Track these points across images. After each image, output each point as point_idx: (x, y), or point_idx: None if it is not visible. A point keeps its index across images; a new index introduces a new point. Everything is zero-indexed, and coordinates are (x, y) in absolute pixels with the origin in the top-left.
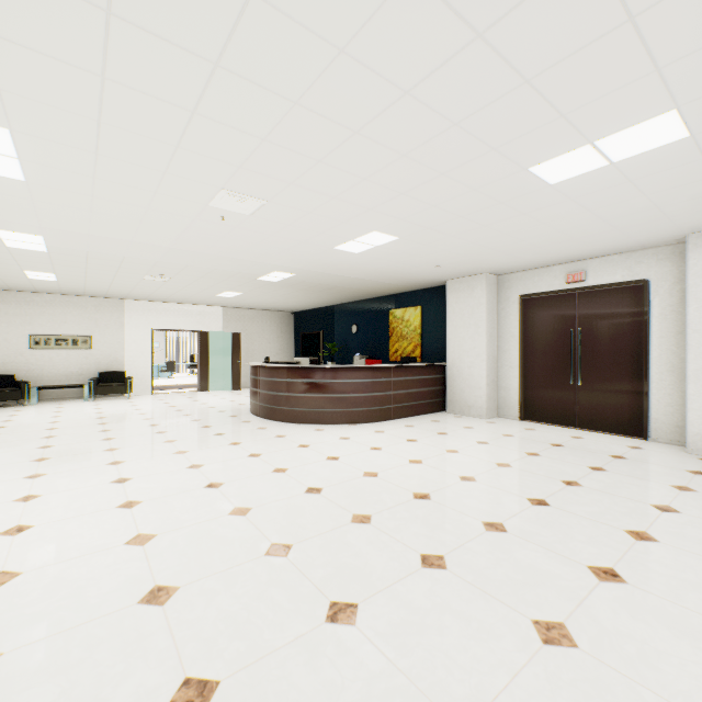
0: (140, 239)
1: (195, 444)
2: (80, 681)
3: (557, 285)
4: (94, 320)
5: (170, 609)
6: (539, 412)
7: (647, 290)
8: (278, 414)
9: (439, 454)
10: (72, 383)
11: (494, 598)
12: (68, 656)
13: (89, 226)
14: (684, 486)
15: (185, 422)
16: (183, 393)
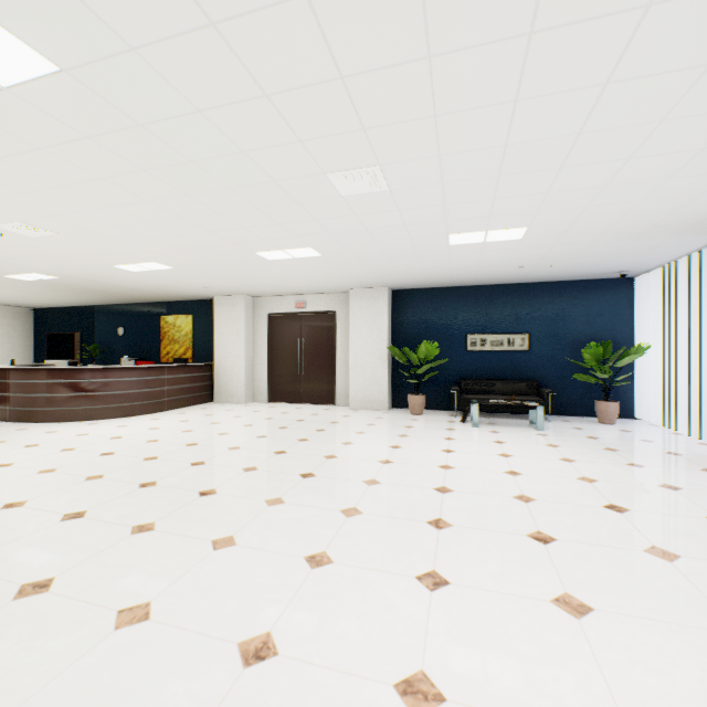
0: None
1: None
2: None
3: (291, 309)
4: None
5: (30, 506)
6: (280, 396)
7: (336, 317)
8: (39, 415)
9: (206, 425)
10: None
11: (228, 467)
12: None
13: None
14: (336, 421)
15: None
16: None
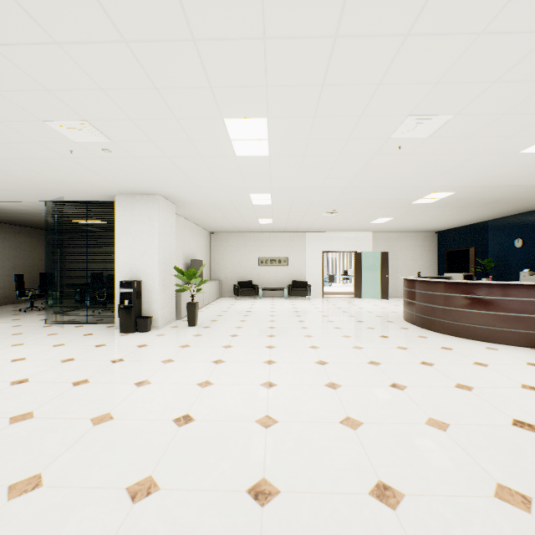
0: (326, 184)
1: (366, 342)
2: None
3: None
4: (289, 247)
5: (403, 519)
6: None
7: None
8: (436, 325)
9: None
10: (278, 287)
11: None
12: (325, 523)
13: (296, 180)
14: None
15: (352, 322)
16: (343, 298)
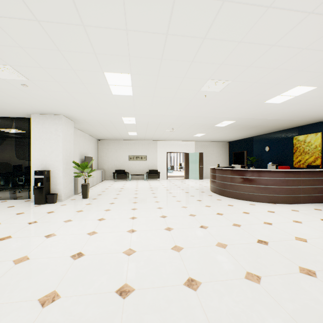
0: (167, 113)
1: (189, 204)
2: (167, 321)
3: None
4: (147, 149)
5: (199, 295)
6: None
7: None
8: (226, 193)
9: None
10: (140, 173)
11: None
12: (159, 303)
13: (150, 110)
14: None
15: (182, 193)
16: (178, 179)
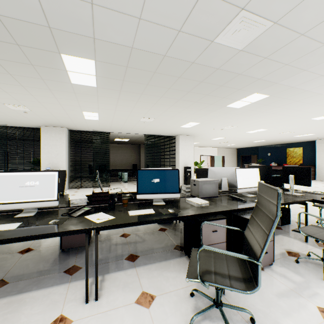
0: (245, 137)
1: None
2: None
3: None
4: None
5: None
6: None
7: None
8: None
9: None
10: None
11: None
12: None
13: (241, 136)
14: None
15: None
16: None
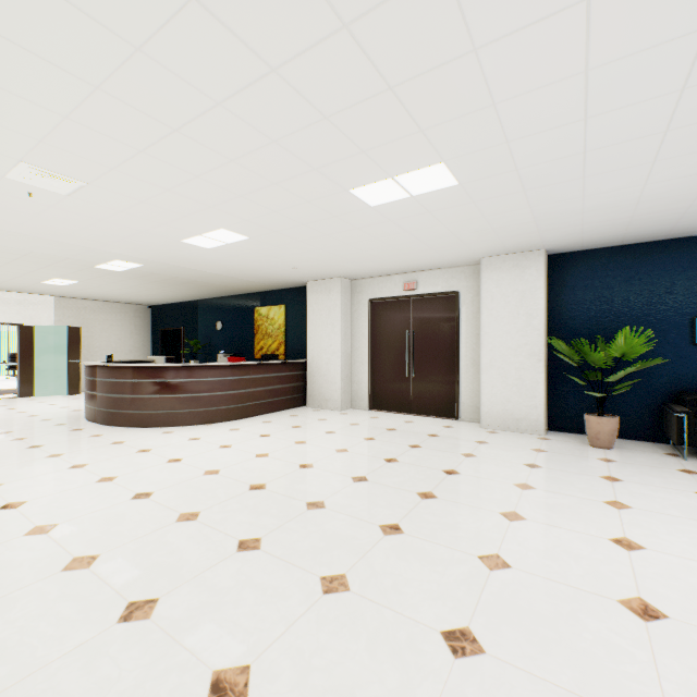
0: None
1: None
2: None
3: (397, 292)
4: None
5: None
6: (384, 402)
7: (458, 299)
8: (119, 418)
9: (287, 446)
10: None
11: (295, 566)
12: None
13: None
14: (470, 453)
15: None
16: None
